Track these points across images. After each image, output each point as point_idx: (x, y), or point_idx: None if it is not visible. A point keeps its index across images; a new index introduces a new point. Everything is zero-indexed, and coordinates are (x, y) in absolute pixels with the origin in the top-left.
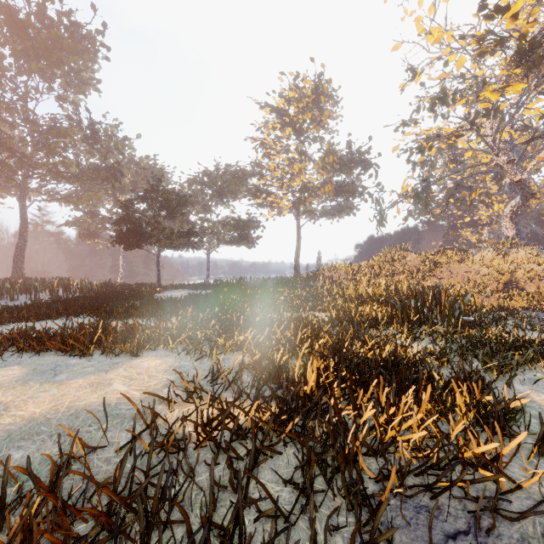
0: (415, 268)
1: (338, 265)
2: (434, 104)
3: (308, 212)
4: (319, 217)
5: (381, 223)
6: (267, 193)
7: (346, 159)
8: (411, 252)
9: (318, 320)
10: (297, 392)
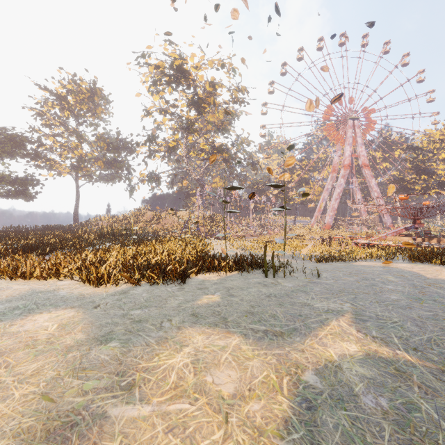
0: (150, 219)
1: (104, 217)
2: (146, 141)
3: (88, 176)
4: (96, 181)
5: (131, 192)
6: (46, 159)
7: (116, 143)
8: (150, 210)
9: (68, 238)
10: (48, 243)
